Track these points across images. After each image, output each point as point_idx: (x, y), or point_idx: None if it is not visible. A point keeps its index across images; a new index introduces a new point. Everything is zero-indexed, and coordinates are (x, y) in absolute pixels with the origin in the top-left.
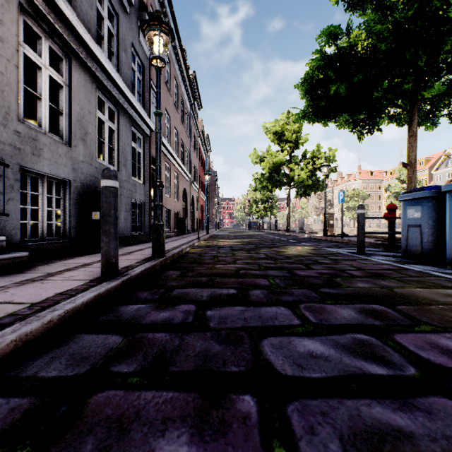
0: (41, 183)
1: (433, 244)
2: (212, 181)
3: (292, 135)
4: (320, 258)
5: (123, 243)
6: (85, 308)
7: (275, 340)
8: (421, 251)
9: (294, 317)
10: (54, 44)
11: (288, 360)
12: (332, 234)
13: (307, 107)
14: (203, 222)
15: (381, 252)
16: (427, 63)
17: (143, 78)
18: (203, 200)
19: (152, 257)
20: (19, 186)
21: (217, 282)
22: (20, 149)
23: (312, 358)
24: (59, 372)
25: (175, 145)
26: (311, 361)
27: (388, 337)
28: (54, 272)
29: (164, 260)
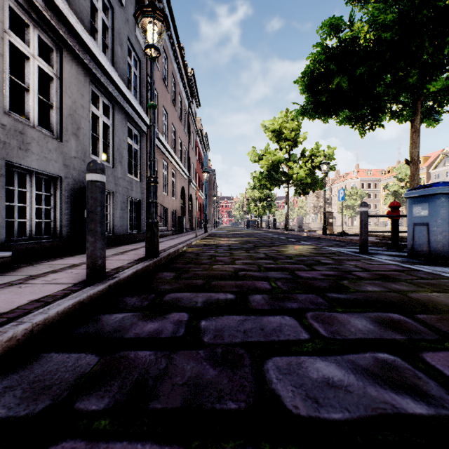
0: (29, 179)
1: (441, 243)
2: (210, 180)
3: (291, 133)
4: (322, 258)
5: (119, 242)
6: (60, 318)
7: (282, 362)
8: (429, 251)
9: (301, 329)
10: (43, 34)
11: (299, 391)
12: (331, 233)
13: (307, 103)
14: (201, 221)
15: (385, 251)
16: (433, 56)
17: (140, 73)
18: (202, 198)
19: (145, 257)
20: (4, 181)
21: (213, 286)
22: (5, 142)
23: (329, 388)
24: (8, 410)
25: (173, 143)
26: (327, 392)
27: (416, 356)
28: (37, 274)
29: (158, 261)
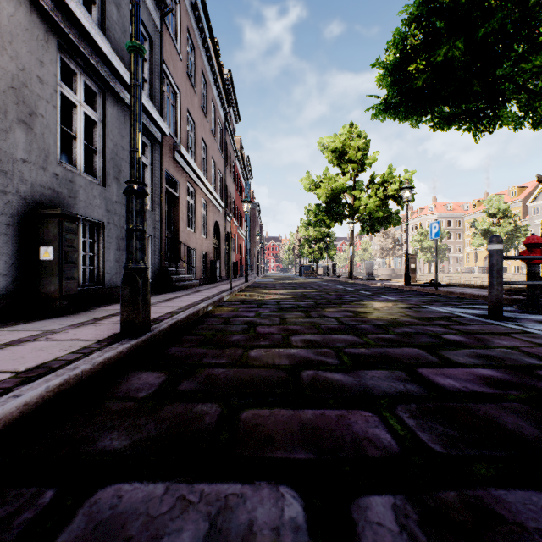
0: None
1: None
2: (253, 216)
3: (357, 153)
4: (439, 330)
5: (113, 297)
6: None
7: None
8: None
9: None
10: None
11: None
12: (413, 282)
13: (391, 95)
14: (241, 266)
15: (525, 314)
16: None
17: (151, 56)
18: (242, 238)
19: (121, 334)
20: None
21: (242, 433)
22: None
23: None
24: None
25: (203, 164)
26: None
27: None
28: None
29: (145, 341)
